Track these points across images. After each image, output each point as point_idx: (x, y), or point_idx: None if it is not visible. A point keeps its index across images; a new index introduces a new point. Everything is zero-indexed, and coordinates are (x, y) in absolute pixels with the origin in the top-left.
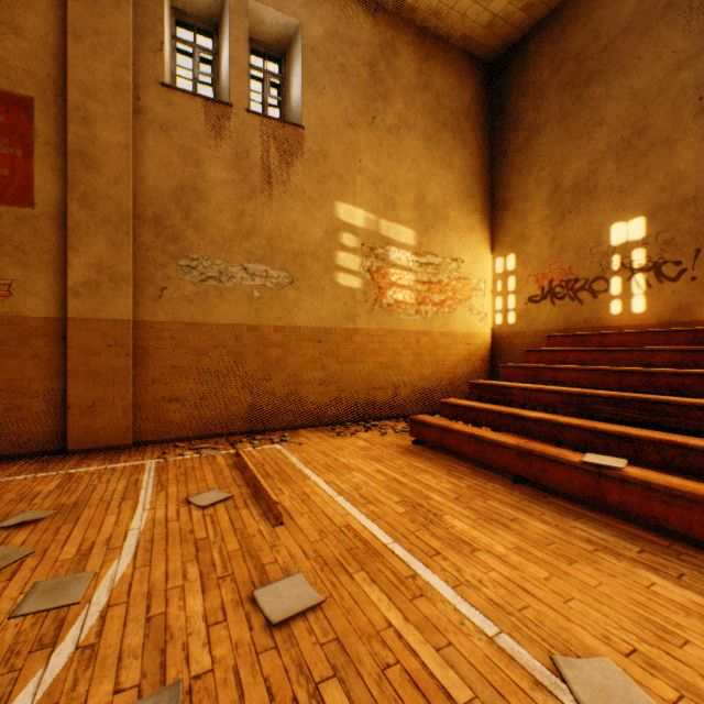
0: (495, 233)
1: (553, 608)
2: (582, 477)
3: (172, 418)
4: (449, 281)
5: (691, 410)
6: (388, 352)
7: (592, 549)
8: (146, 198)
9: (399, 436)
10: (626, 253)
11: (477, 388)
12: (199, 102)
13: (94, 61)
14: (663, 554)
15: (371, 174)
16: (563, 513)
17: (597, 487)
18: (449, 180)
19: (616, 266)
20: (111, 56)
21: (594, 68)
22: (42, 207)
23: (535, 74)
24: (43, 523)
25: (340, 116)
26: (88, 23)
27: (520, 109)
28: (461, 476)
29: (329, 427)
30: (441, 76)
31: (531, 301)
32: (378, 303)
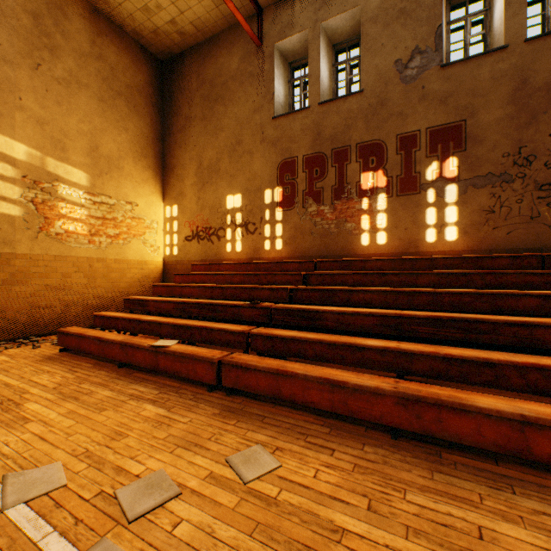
0: (166, 188)
1: (54, 444)
2: (151, 356)
3: None
4: (124, 219)
5: (228, 308)
6: (58, 275)
7: (128, 399)
8: None
9: (54, 347)
10: (234, 214)
11: (129, 302)
12: None
13: None
14: (171, 392)
15: (35, 114)
16: (134, 381)
17: (157, 360)
18: (124, 139)
19: (229, 222)
20: None
21: (219, 94)
22: None
23: (189, 82)
24: None
25: None
26: None
27: (181, 103)
28: (79, 370)
29: None
30: (116, 54)
31: (187, 240)
32: (45, 231)
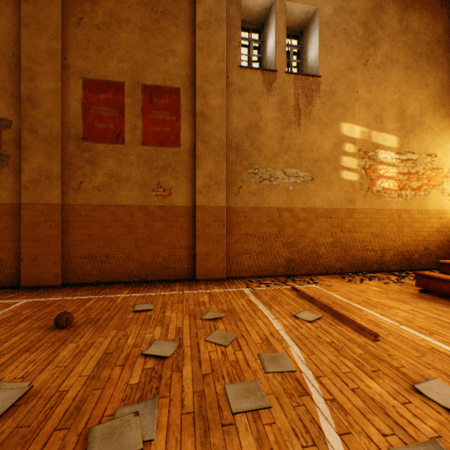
0: None
1: None
2: None
3: (244, 264)
4: (424, 171)
5: None
6: (377, 225)
7: None
8: (231, 135)
9: (400, 285)
10: None
11: None
12: (259, 73)
13: (207, 61)
14: None
15: (364, 100)
16: None
17: None
18: (424, 96)
19: None
20: (215, 56)
21: None
22: (183, 146)
23: None
24: (224, 319)
25: (343, 64)
26: (205, 41)
27: None
28: None
29: (337, 275)
30: (418, 19)
31: None
32: (370, 190)
